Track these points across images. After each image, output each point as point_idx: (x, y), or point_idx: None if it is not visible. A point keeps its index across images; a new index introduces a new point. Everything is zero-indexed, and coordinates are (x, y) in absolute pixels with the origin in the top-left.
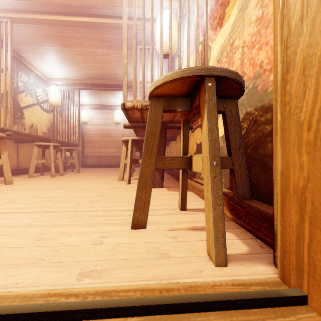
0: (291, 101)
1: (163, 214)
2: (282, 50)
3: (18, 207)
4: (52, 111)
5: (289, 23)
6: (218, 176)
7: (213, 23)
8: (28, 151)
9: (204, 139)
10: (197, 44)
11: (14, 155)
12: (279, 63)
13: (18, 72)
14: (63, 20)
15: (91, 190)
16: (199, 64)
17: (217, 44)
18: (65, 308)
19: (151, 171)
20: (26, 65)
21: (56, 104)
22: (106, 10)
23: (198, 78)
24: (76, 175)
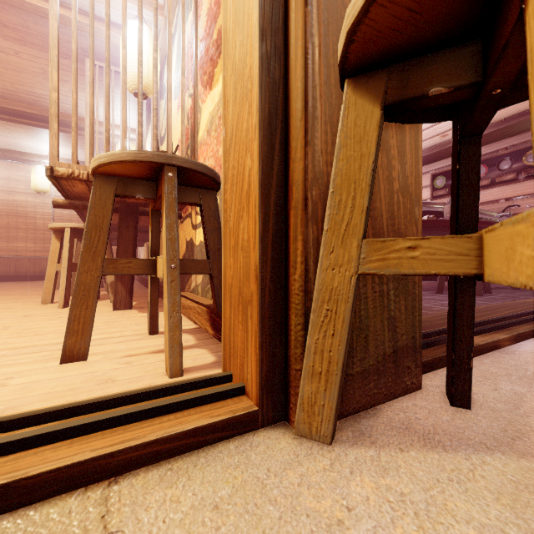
0: (227, 209)
1: (120, 341)
2: (224, 162)
3: None
4: None
5: (226, 140)
6: (177, 280)
7: (203, 77)
8: None
9: (164, 237)
10: (183, 99)
11: None
12: (223, 172)
13: None
14: None
15: None
16: (189, 125)
17: (207, 109)
18: None
19: (95, 279)
20: None
21: None
22: None
23: (157, 165)
24: None
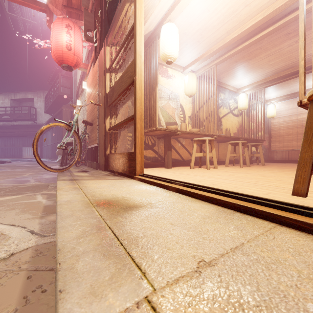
0: None
1: None
2: None
3: (223, 177)
4: (240, 114)
5: None
6: None
7: None
8: (224, 148)
9: None
10: None
11: (216, 151)
12: None
13: (218, 94)
14: (248, 44)
15: (270, 177)
16: None
17: None
18: (245, 194)
19: (310, 156)
20: (223, 87)
21: (244, 108)
22: (290, 7)
23: None
24: (261, 167)
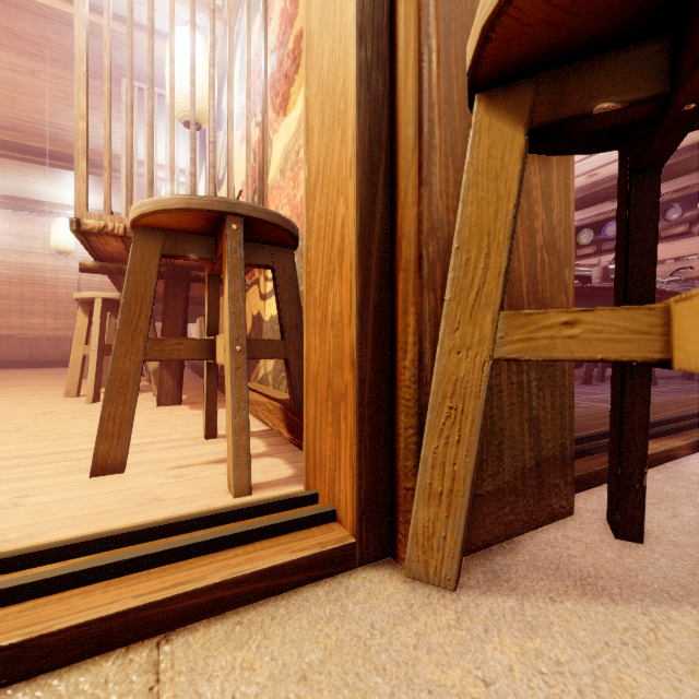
0: (311, 272)
1: (167, 448)
2: (306, 209)
3: None
4: None
5: (310, 180)
6: (243, 367)
7: (275, 100)
8: None
9: (226, 310)
10: (249, 129)
11: None
12: (305, 223)
13: None
14: None
15: None
16: (257, 164)
17: (280, 141)
18: None
19: (135, 365)
20: None
21: None
22: None
23: (217, 215)
24: None
